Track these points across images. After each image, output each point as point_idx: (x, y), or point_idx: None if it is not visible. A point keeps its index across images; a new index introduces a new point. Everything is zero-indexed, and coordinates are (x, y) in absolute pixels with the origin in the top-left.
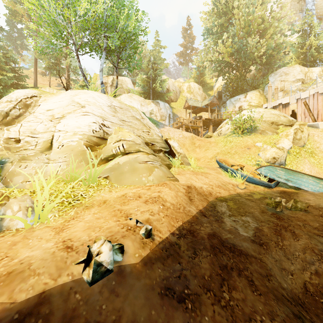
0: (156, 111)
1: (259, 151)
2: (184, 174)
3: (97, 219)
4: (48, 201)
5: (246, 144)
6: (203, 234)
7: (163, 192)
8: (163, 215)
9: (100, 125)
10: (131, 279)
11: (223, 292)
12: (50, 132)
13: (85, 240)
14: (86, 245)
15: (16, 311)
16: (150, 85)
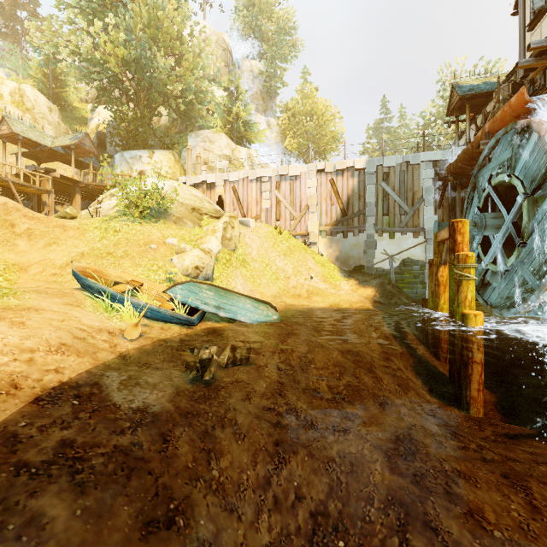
0: None
1: (173, 253)
2: None
3: None
4: None
5: (148, 238)
6: None
7: None
8: None
9: None
10: None
11: None
12: None
13: None
14: None
15: None
16: None
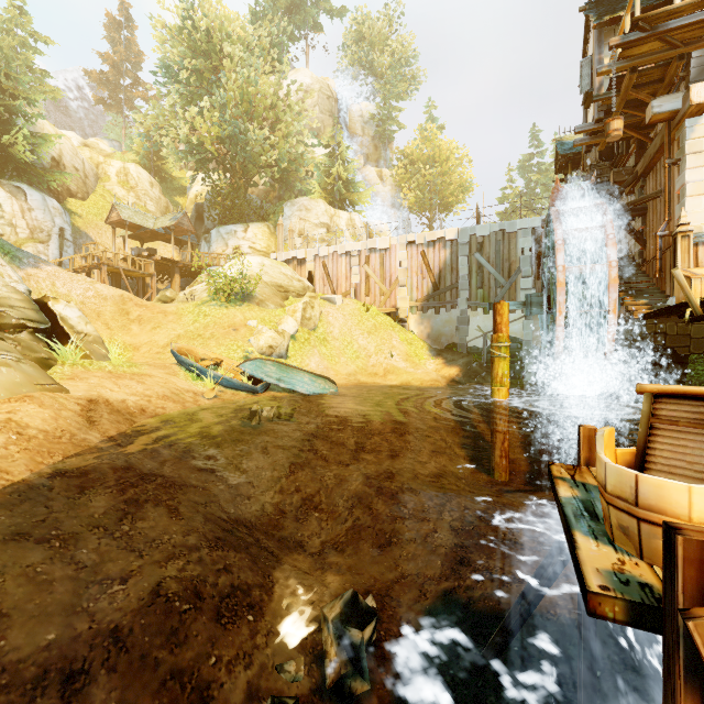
0: (13, 213)
1: (252, 334)
2: (86, 379)
3: None
4: None
5: (232, 321)
6: (106, 469)
7: (22, 411)
8: (19, 449)
9: None
10: None
11: (123, 525)
12: None
13: None
14: None
15: None
16: None
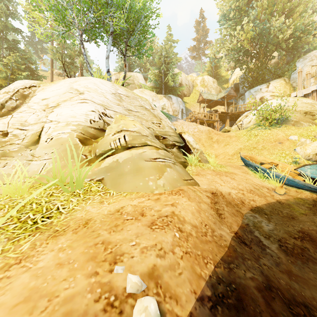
0: (168, 106)
1: (295, 145)
2: (204, 175)
3: (56, 268)
4: None
5: (276, 137)
6: (254, 290)
7: (179, 204)
8: (181, 252)
9: (100, 114)
10: None
11: None
12: (41, 124)
13: None
14: None
15: None
16: (162, 79)
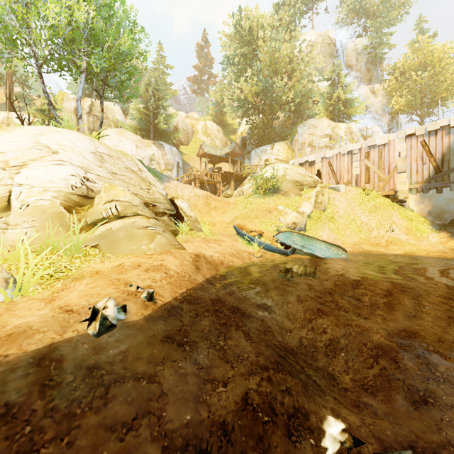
0: (159, 157)
1: (281, 215)
2: (193, 242)
3: (92, 288)
4: (31, 272)
5: (267, 206)
6: (207, 300)
7: (167, 260)
8: (166, 282)
9: (82, 179)
10: (135, 331)
11: (219, 341)
12: (5, 187)
13: (84, 305)
14: (86, 308)
15: (30, 357)
16: (150, 119)
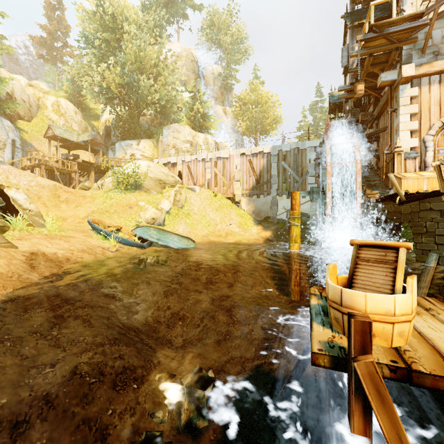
0: None
1: (141, 211)
2: (29, 239)
3: None
4: None
5: (128, 202)
6: (42, 297)
7: None
8: None
9: None
10: None
11: (53, 332)
12: None
13: None
14: None
15: None
16: None
